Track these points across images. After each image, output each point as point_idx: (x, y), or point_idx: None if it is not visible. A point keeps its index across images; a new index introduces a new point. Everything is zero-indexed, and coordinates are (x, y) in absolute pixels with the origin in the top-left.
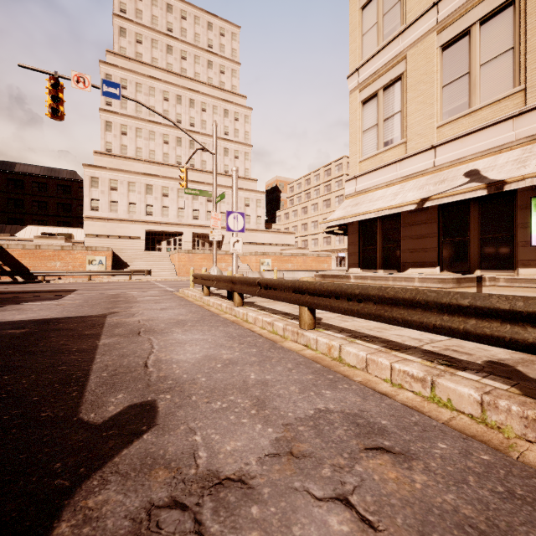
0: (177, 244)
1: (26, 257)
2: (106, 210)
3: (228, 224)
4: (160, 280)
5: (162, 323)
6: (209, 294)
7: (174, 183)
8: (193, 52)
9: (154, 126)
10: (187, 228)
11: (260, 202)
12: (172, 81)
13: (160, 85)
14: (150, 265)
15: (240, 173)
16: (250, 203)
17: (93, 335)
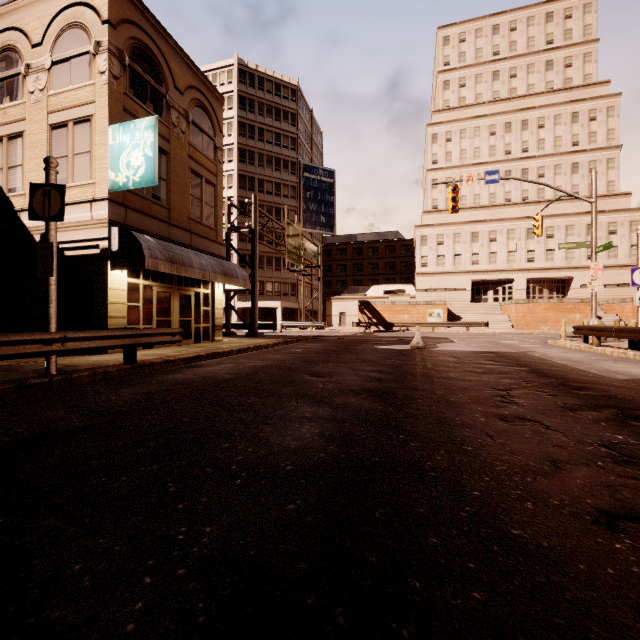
0: (506, 292)
1: (385, 311)
2: (434, 265)
3: (632, 279)
4: (498, 332)
5: (584, 359)
6: (599, 344)
7: (503, 225)
8: (525, 62)
9: (479, 168)
10: (518, 273)
11: (638, 224)
12: (499, 110)
13: (485, 121)
14: (482, 317)
15: (599, 190)
16: (618, 228)
17: (544, 359)
